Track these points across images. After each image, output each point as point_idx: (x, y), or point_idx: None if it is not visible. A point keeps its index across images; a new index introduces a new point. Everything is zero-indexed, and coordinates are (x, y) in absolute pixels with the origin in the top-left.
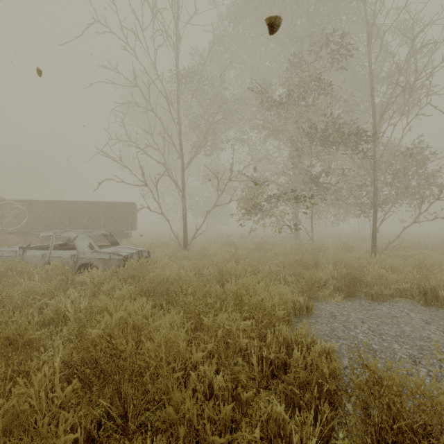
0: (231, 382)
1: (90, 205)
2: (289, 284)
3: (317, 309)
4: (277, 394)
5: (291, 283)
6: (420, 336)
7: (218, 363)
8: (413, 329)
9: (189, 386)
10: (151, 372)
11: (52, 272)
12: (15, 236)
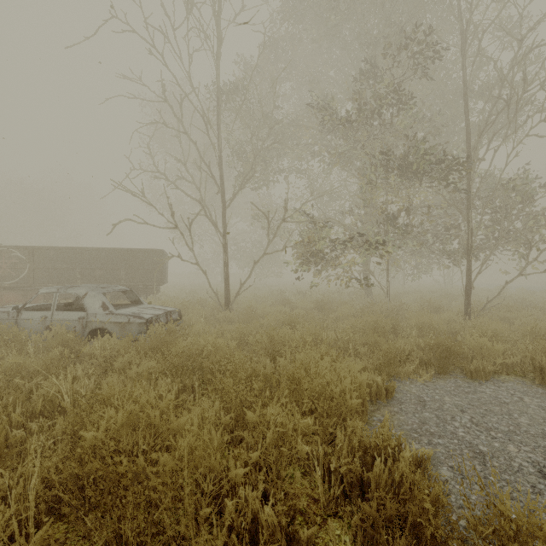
0: (285, 512)
1: (107, 252)
2: (361, 356)
3: (399, 391)
4: (351, 527)
5: (363, 355)
6: (542, 433)
7: (267, 478)
8: (531, 421)
9: (224, 520)
10: (166, 506)
11: (51, 341)
12: (12, 292)
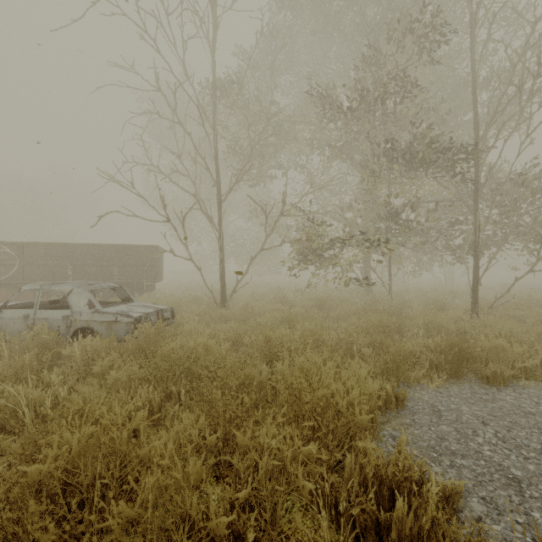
0: None
1: (100, 248)
2: (366, 358)
3: (410, 398)
4: None
5: (368, 357)
6: None
7: (260, 519)
8: None
9: None
10: None
11: (29, 342)
12: (1, 290)
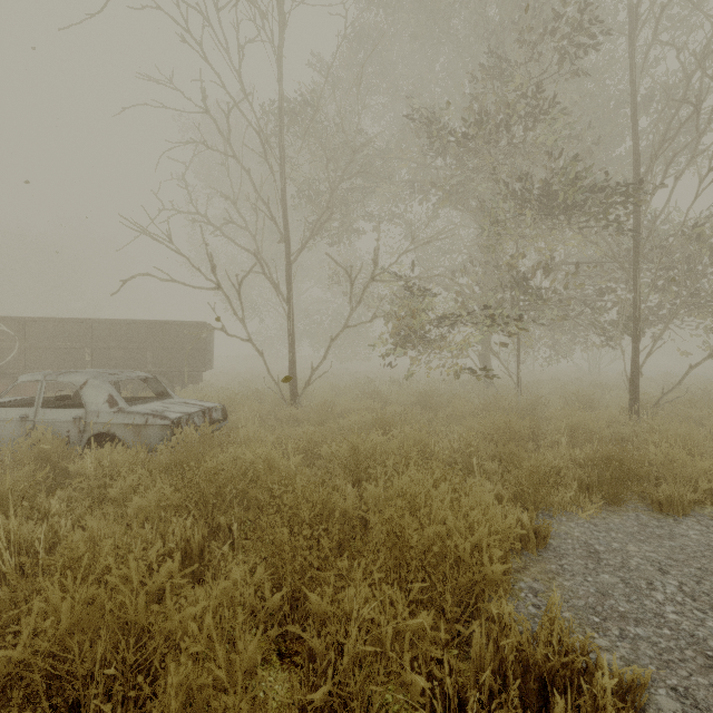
0: None
1: (128, 326)
2: (489, 476)
3: (554, 534)
4: None
5: (492, 475)
6: None
7: None
8: None
9: None
10: None
11: (24, 454)
12: None
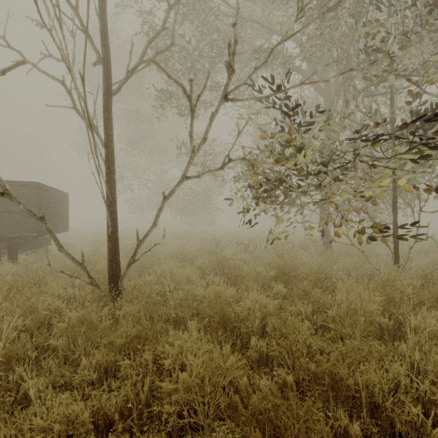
0: None
1: None
2: None
3: None
4: None
5: None
6: None
7: None
8: None
9: None
10: None
11: None
12: None
